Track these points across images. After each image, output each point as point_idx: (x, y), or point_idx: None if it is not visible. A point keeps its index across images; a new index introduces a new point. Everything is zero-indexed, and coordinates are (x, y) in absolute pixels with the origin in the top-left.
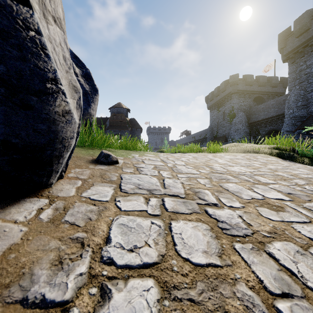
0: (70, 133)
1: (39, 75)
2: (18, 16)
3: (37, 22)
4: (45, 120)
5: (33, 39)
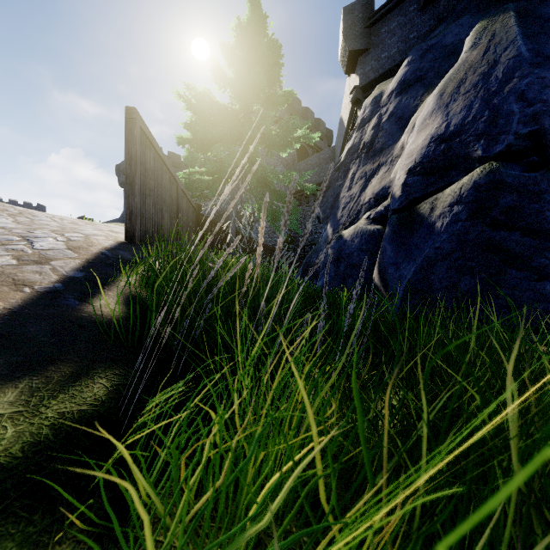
0: None
1: None
2: None
3: None
4: None
5: None
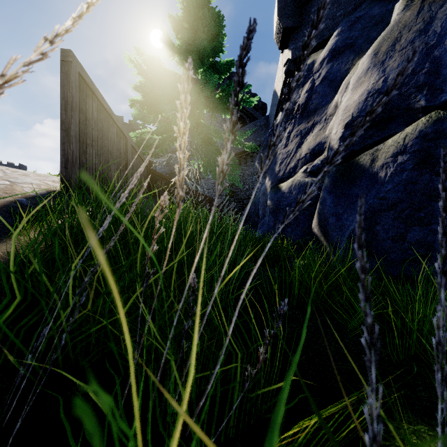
0: None
1: None
2: None
3: None
4: None
5: None
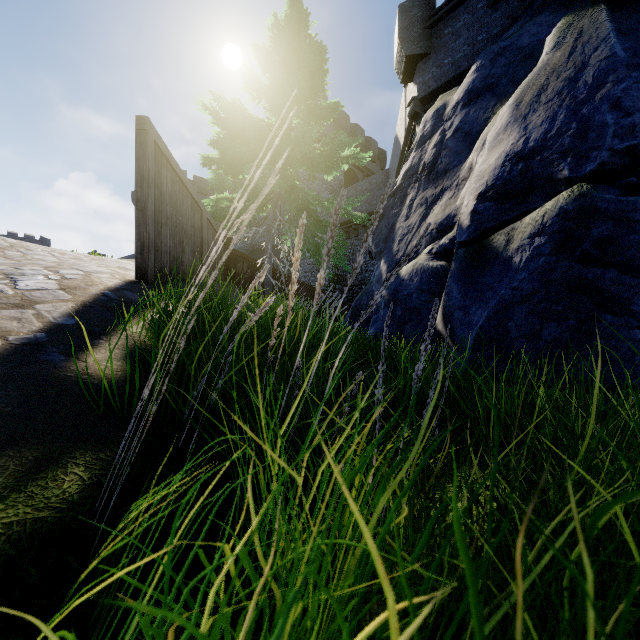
0: None
1: None
2: None
3: None
4: None
5: None
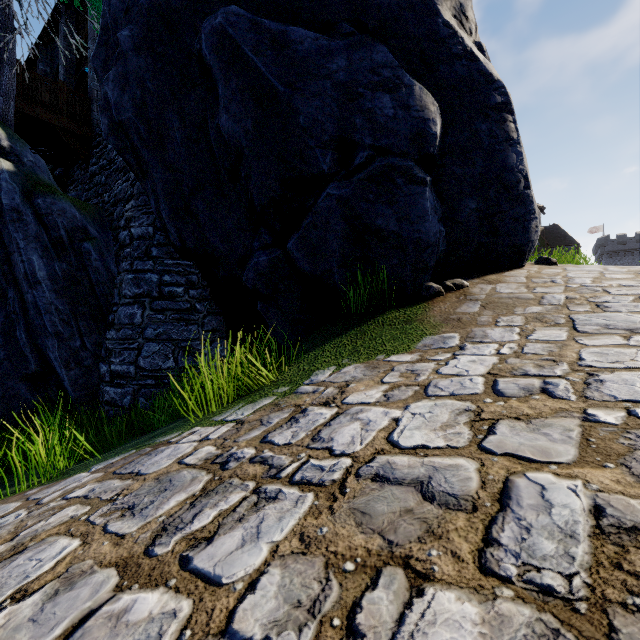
0: (536, 238)
1: (529, 213)
2: (527, 194)
3: (531, 193)
4: (528, 232)
5: (529, 200)
